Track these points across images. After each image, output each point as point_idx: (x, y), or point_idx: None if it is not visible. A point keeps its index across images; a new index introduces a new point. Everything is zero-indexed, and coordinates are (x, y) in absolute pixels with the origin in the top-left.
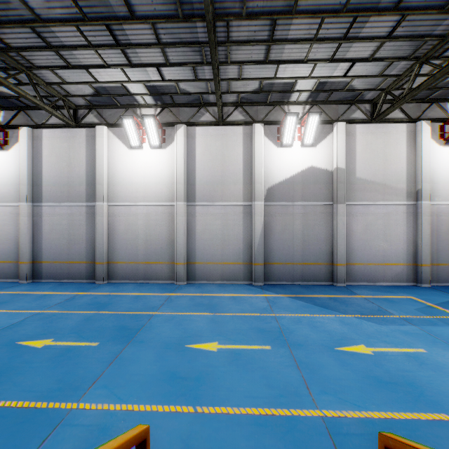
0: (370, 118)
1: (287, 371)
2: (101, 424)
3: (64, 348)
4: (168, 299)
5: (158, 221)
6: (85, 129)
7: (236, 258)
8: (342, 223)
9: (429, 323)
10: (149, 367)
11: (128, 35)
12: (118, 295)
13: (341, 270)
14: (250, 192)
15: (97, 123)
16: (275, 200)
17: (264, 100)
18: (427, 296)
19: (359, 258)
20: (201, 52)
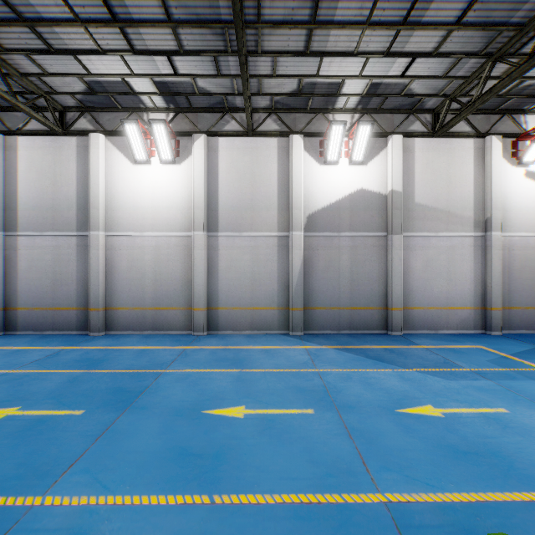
0: (431, 132)
1: (337, 441)
2: (74, 526)
3: (35, 419)
4: (183, 353)
5: (170, 255)
6: (76, 137)
7: (269, 302)
8: (398, 258)
9: (507, 377)
10: (150, 441)
11: (128, 8)
12: (118, 349)
13: (397, 315)
14: (286, 220)
15: (92, 130)
16: (317, 230)
17: (303, 106)
18: (500, 345)
19: (418, 301)
20: (225, 37)
